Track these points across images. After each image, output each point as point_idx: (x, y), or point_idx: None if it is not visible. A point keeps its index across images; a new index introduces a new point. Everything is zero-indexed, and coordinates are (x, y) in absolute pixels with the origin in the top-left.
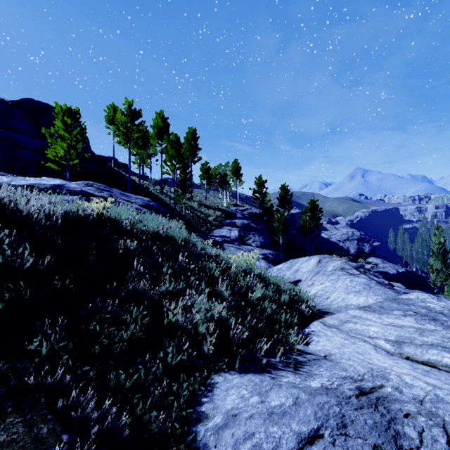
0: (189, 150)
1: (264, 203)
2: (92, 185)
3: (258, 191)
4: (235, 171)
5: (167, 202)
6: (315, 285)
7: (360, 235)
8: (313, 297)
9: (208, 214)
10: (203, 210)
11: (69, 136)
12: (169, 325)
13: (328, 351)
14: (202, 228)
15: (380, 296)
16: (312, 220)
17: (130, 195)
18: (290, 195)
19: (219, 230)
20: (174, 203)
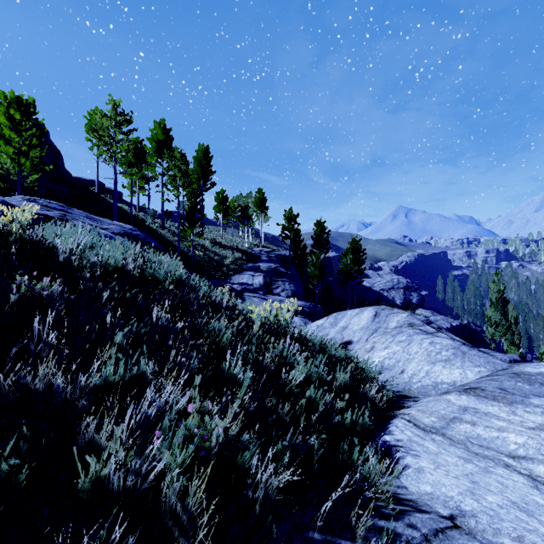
0: (200, 172)
1: (296, 243)
2: (35, 201)
3: (288, 228)
4: (259, 202)
5: (170, 240)
6: (377, 350)
7: (407, 283)
8: (380, 370)
9: (224, 256)
10: (218, 251)
11: (19, 138)
12: (92, 483)
13: (452, 501)
14: (216, 274)
15: (483, 367)
16: (354, 264)
17: (102, 220)
18: (327, 233)
19: (239, 276)
20: (177, 240)
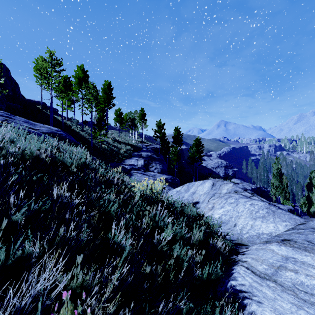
0: (105, 97)
1: (163, 140)
2: None
3: (158, 131)
4: (141, 116)
5: (86, 138)
6: (216, 209)
7: (226, 164)
8: (220, 224)
9: (120, 148)
10: (116, 145)
11: None
12: None
13: None
14: (115, 159)
15: (288, 222)
16: (197, 153)
17: (36, 124)
18: (181, 134)
19: (129, 160)
20: (91, 138)
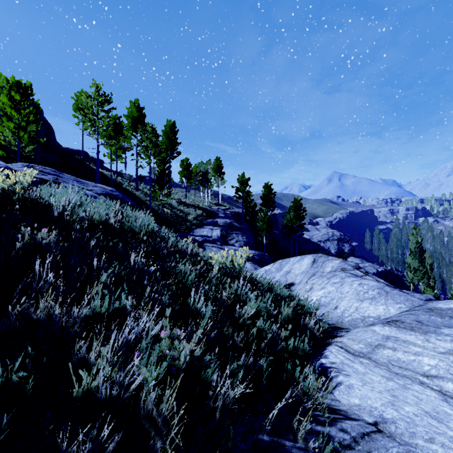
0: (167, 143)
1: (247, 202)
2: (32, 167)
3: (241, 189)
4: (217, 168)
5: (143, 199)
6: (315, 290)
7: (340, 236)
8: (318, 307)
9: (188, 213)
10: (183, 208)
11: (19, 116)
12: (84, 393)
13: (376, 411)
14: (182, 228)
15: (403, 304)
16: (296, 219)
17: (87, 183)
18: (274, 194)
19: (200, 229)
20: (149, 200)
